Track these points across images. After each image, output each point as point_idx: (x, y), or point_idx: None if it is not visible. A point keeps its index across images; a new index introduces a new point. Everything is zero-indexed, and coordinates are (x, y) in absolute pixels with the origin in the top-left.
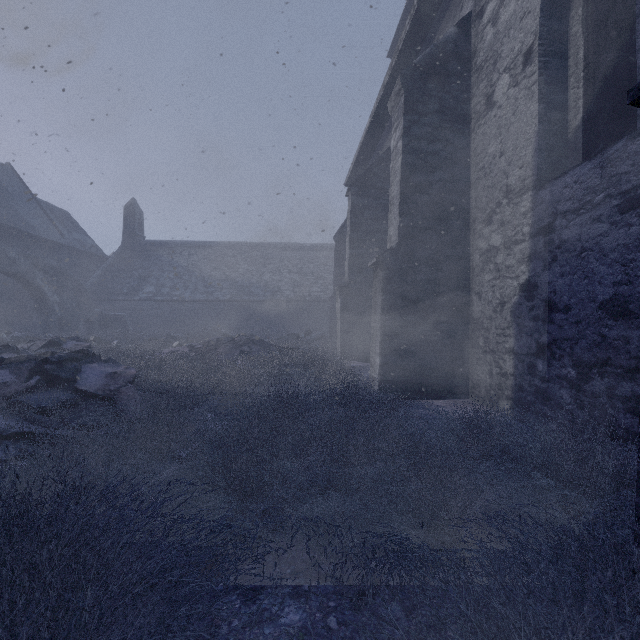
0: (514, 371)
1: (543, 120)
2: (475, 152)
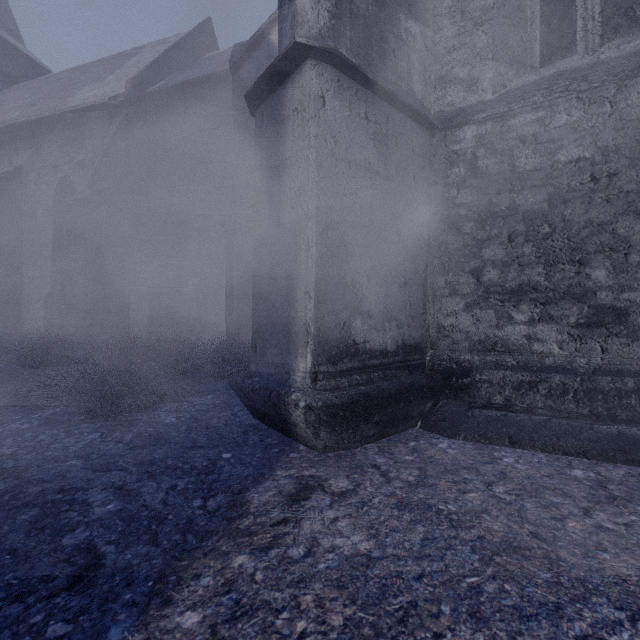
0: (45, 325)
1: (55, 238)
2: (26, 231)
